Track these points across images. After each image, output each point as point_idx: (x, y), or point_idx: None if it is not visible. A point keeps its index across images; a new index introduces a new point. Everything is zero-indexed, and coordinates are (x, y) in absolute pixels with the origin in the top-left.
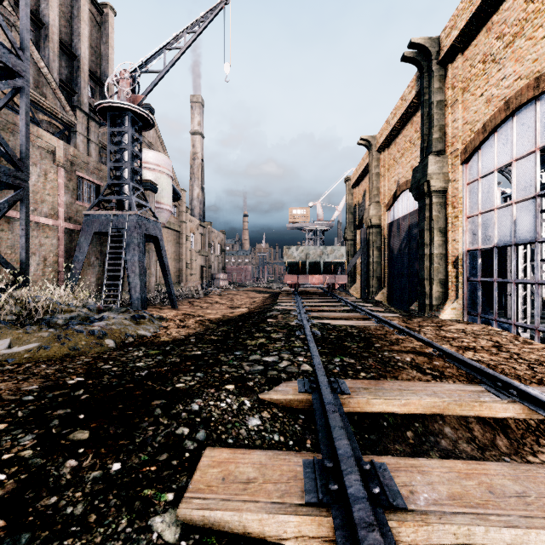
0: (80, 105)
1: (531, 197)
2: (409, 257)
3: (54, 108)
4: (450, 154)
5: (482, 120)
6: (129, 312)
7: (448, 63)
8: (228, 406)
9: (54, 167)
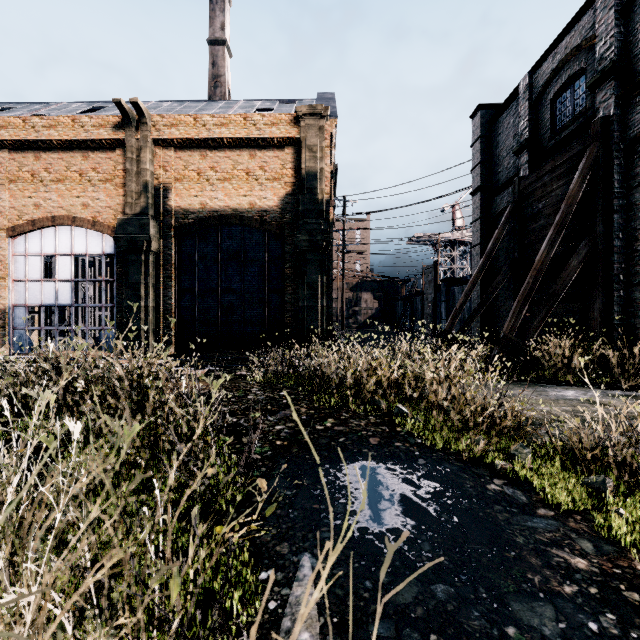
0: None
1: (70, 280)
2: None
3: None
4: None
5: (31, 215)
6: None
7: None
8: None
9: None
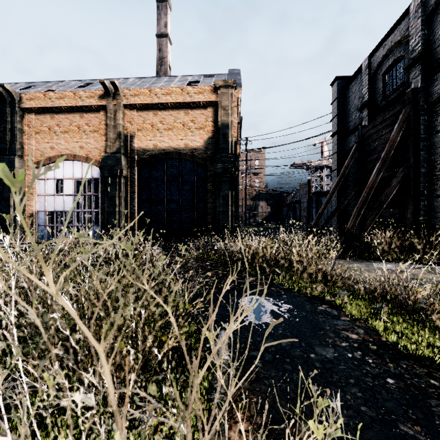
0: None
1: (72, 195)
2: None
3: None
4: (27, 160)
5: (48, 154)
6: None
7: (26, 112)
8: None
9: None
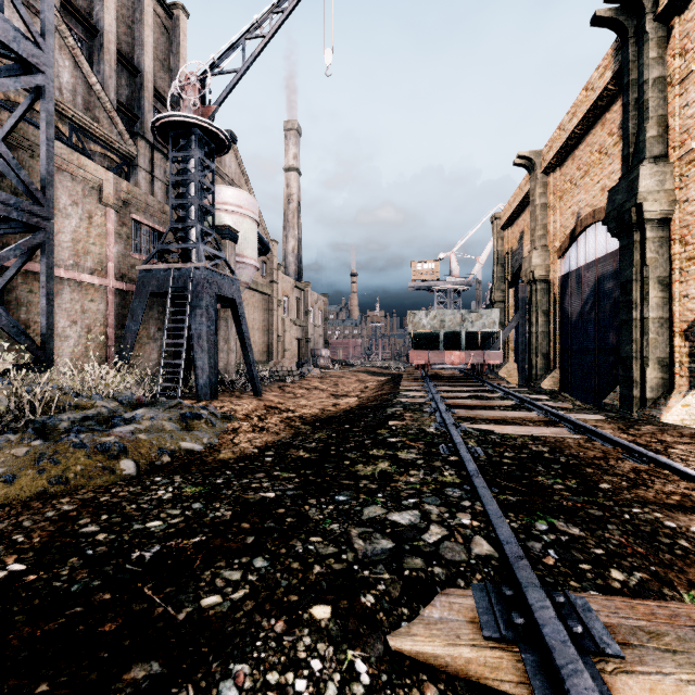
0: (143, 133)
1: None
2: (597, 325)
3: (108, 136)
4: (677, 160)
5: None
6: (180, 407)
7: (674, 15)
8: (314, 690)
9: (102, 207)
